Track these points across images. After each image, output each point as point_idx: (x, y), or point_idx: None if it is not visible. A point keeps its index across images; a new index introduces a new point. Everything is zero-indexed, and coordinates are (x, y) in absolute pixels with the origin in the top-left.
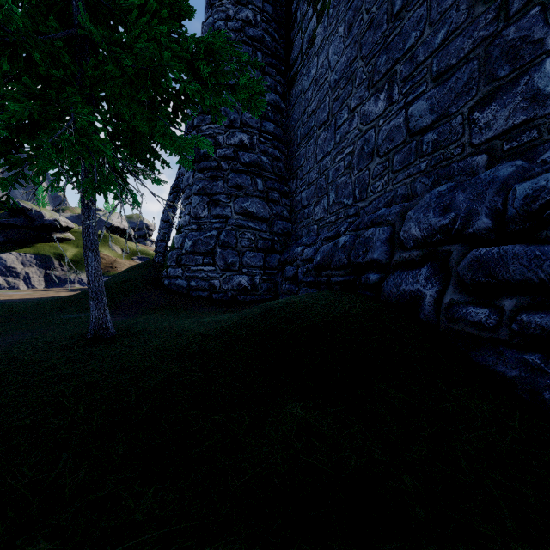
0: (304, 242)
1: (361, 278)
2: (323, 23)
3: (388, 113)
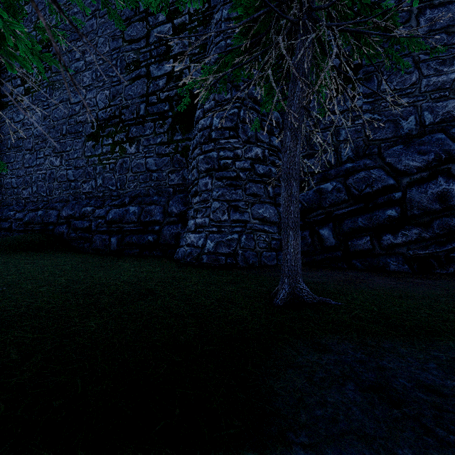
0: (15, 209)
1: (47, 228)
2: (29, 98)
3: (61, 168)
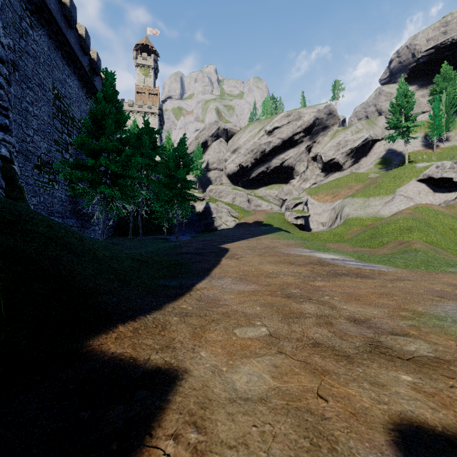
0: None
1: None
2: None
3: None
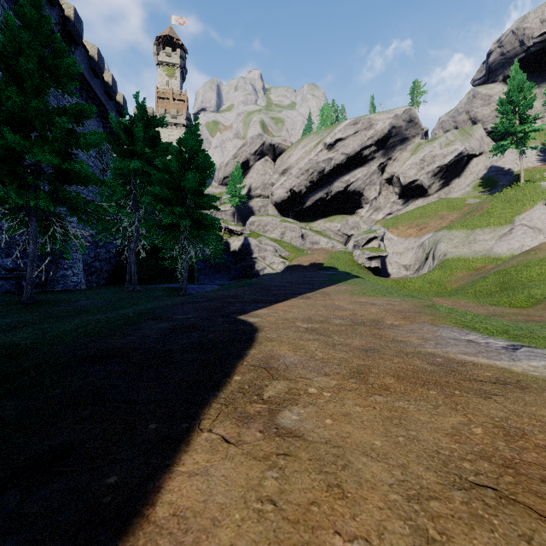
0: None
1: None
2: None
3: None
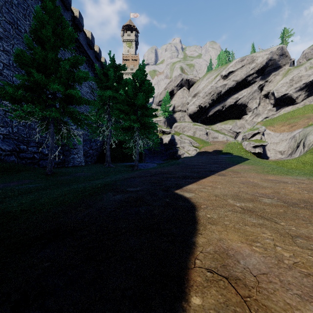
0: None
1: None
2: None
3: None
